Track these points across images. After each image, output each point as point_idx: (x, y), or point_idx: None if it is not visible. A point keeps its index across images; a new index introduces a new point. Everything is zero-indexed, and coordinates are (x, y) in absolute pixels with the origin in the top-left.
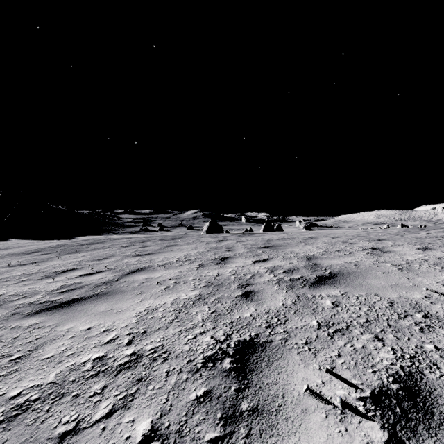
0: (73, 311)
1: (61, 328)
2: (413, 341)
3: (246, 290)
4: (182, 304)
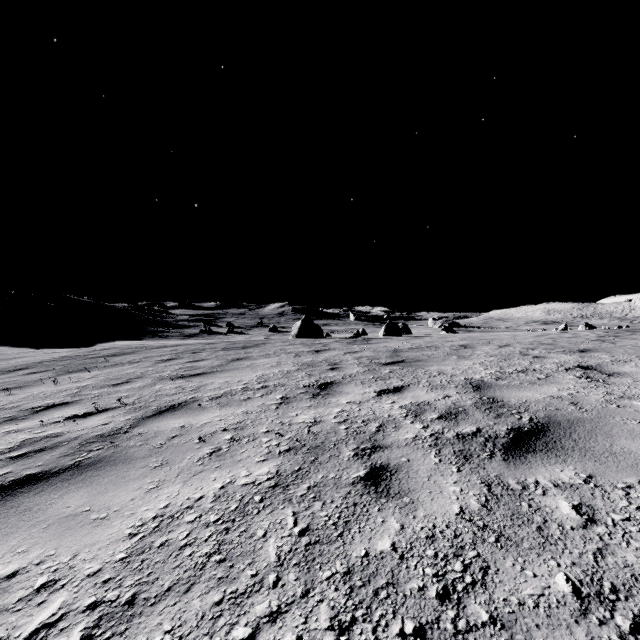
0: (10, 510)
1: None
2: None
3: (373, 463)
4: (238, 503)
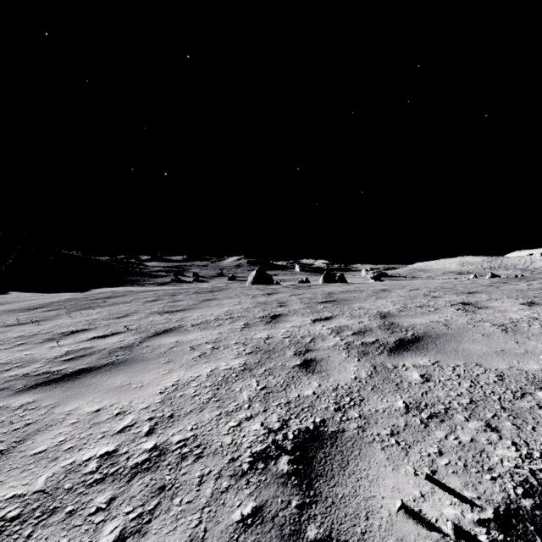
0: (79, 385)
1: (61, 409)
2: (540, 432)
3: (306, 358)
4: (222, 377)
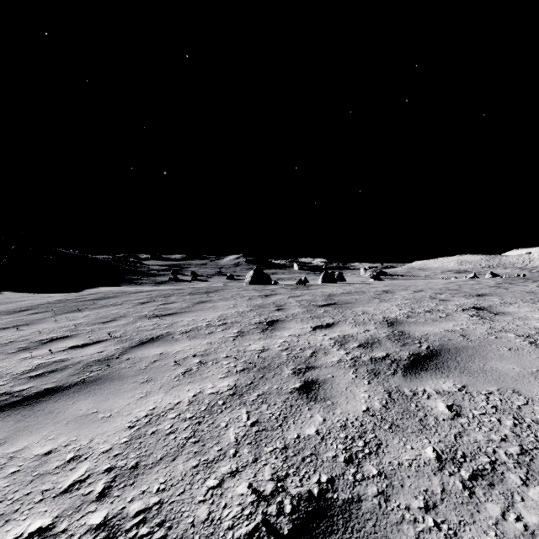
0: (38, 413)
1: (5, 450)
2: None
3: (306, 378)
4: (206, 406)
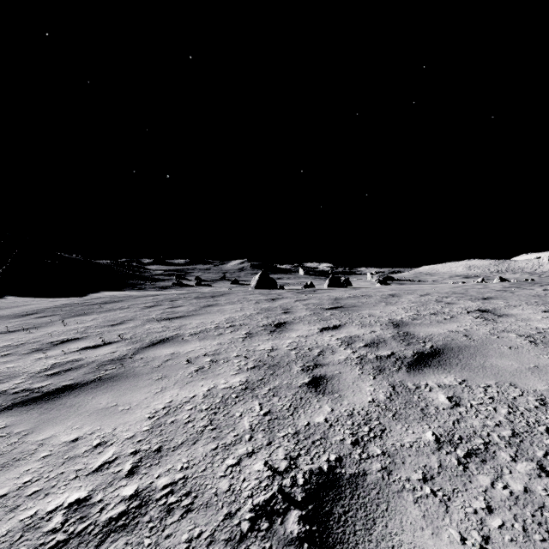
0: (60, 406)
1: (34, 438)
2: None
3: (314, 374)
4: (220, 399)
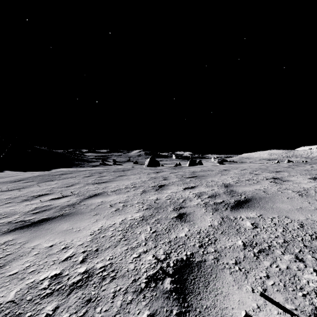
0: (41, 229)
1: (29, 245)
2: None
3: (180, 212)
4: (129, 225)
